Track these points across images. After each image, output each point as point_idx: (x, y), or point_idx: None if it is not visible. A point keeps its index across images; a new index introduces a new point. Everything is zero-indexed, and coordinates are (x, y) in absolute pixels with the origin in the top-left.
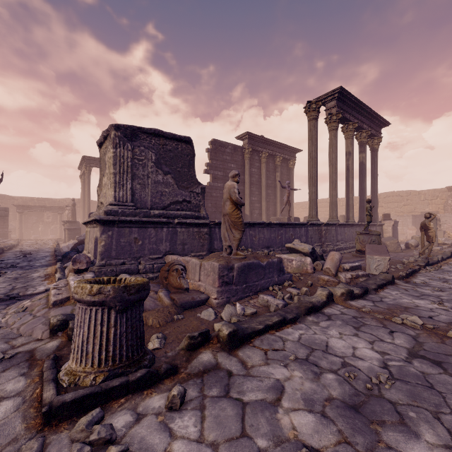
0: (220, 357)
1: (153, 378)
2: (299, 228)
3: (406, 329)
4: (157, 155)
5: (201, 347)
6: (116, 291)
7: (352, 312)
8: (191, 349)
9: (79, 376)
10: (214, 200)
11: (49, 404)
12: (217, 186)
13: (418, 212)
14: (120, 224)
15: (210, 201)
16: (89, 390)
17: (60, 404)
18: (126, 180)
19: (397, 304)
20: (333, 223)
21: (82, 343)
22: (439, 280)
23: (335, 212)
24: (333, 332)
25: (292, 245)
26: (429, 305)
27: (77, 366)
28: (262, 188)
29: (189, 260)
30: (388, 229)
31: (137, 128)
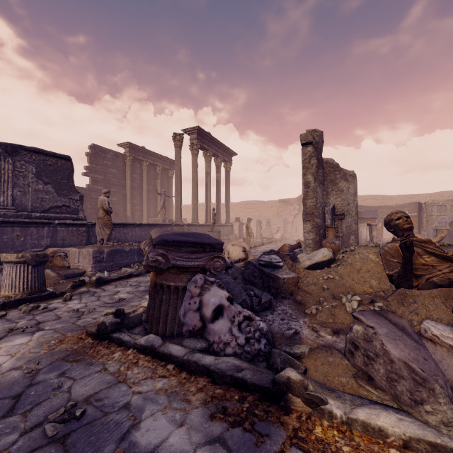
0: (91, 288)
1: (54, 295)
2: (166, 228)
3: None
4: (38, 168)
5: (80, 287)
6: (32, 256)
7: None
8: (74, 287)
9: (11, 296)
10: (94, 201)
11: (3, 301)
12: (98, 188)
13: (264, 216)
14: (3, 224)
15: (90, 203)
16: (22, 298)
17: (9, 301)
18: (6, 188)
19: None
20: (193, 224)
21: (12, 282)
22: None
23: (196, 216)
24: None
25: None
26: None
27: (9, 293)
28: (143, 192)
29: (70, 250)
30: (236, 228)
31: (18, 145)
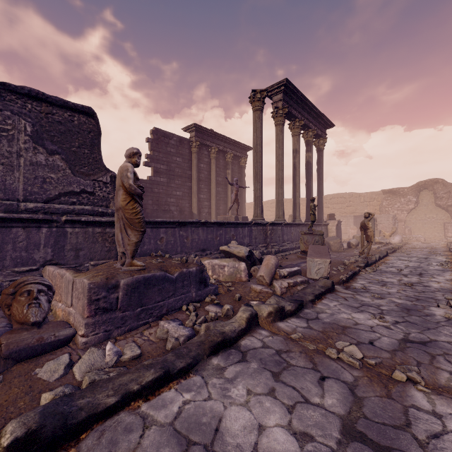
0: None
1: None
2: (241, 228)
3: (342, 370)
4: (37, 125)
5: None
6: None
7: (277, 342)
8: None
9: None
10: (156, 196)
11: None
12: (160, 180)
13: (359, 213)
14: None
15: (151, 198)
16: None
17: None
18: None
19: (335, 321)
20: (279, 222)
21: None
22: (378, 283)
23: (281, 211)
24: (238, 392)
25: (226, 248)
26: (369, 321)
27: None
28: (211, 185)
29: (63, 275)
30: (332, 228)
31: None
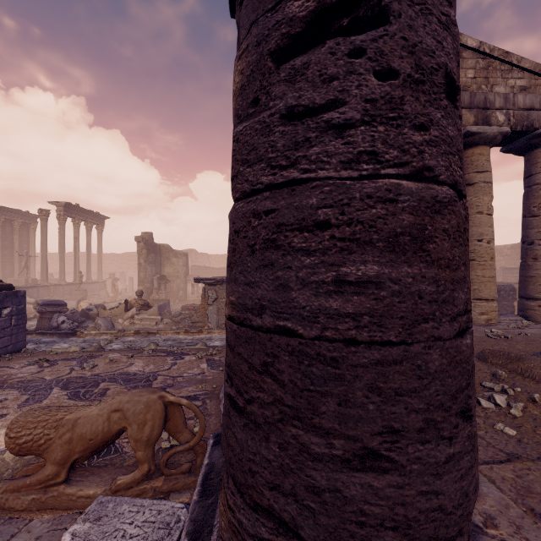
0: None
1: None
2: (32, 289)
3: None
4: None
5: None
6: None
7: None
8: None
9: None
10: None
11: None
12: None
13: None
14: None
15: None
16: None
17: None
18: None
19: None
20: (61, 284)
21: None
22: None
23: (63, 277)
24: (32, 322)
25: None
26: None
27: None
28: None
29: None
30: (109, 284)
31: None
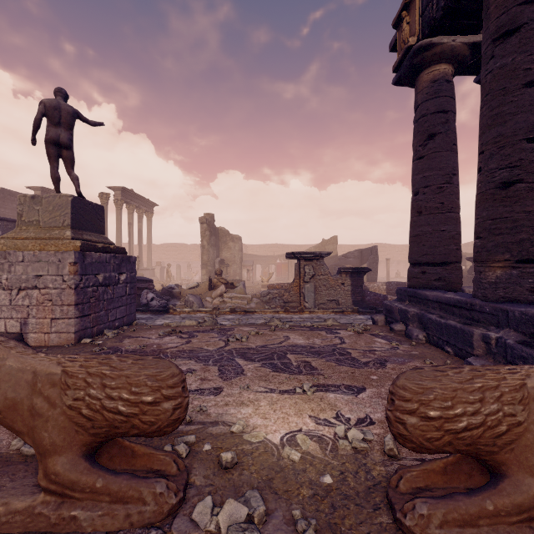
0: None
1: None
2: None
3: None
4: (3, 231)
5: None
6: None
7: None
8: None
9: None
10: None
11: None
12: None
13: (186, 259)
14: None
15: None
16: None
17: None
18: None
19: None
20: None
21: None
22: None
23: None
24: None
25: None
26: None
27: None
28: None
29: None
30: (158, 271)
31: None
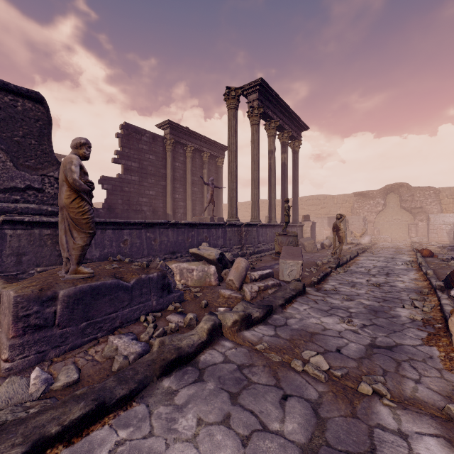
0: None
1: None
2: (215, 229)
3: (306, 386)
4: None
5: None
6: None
7: (240, 355)
8: None
9: None
10: (126, 195)
11: None
12: (131, 179)
13: (332, 214)
14: None
15: (121, 197)
16: None
17: None
18: None
19: (303, 328)
20: (254, 223)
21: None
22: (348, 284)
23: (256, 212)
24: (187, 422)
25: (196, 250)
26: (337, 325)
27: None
28: (187, 185)
29: None
30: (307, 229)
31: None
